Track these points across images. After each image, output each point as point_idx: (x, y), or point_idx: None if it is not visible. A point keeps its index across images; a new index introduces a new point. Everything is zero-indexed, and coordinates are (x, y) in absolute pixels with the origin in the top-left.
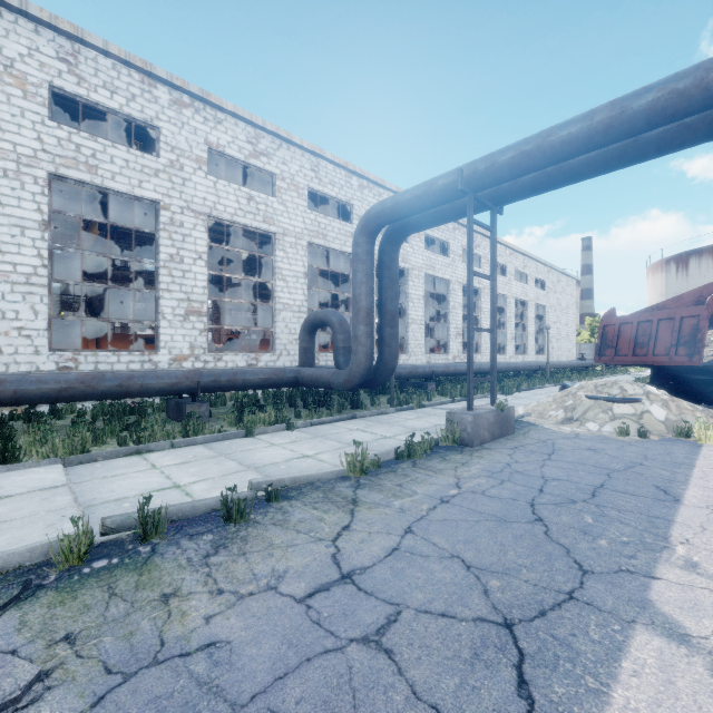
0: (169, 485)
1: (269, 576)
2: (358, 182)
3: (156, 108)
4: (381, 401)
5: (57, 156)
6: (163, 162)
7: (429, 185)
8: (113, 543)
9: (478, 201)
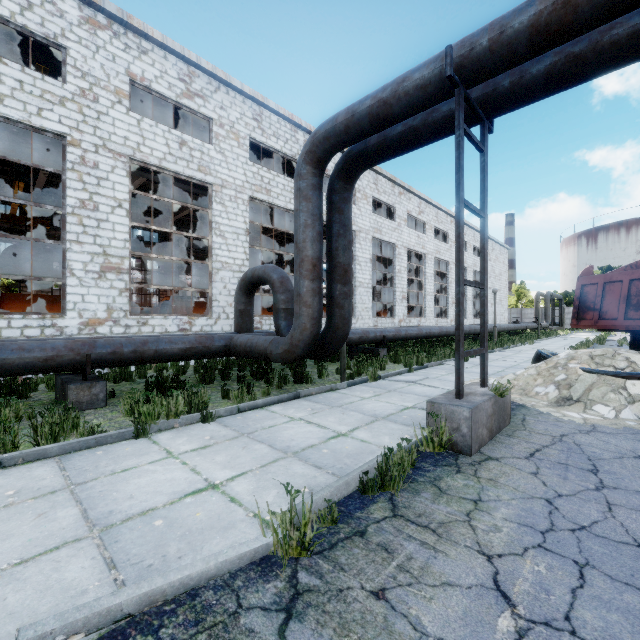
0: None
1: None
2: (304, 137)
3: (61, 24)
4: (329, 370)
5: None
6: (71, 89)
7: (399, 81)
8: None
9: (468, 103)
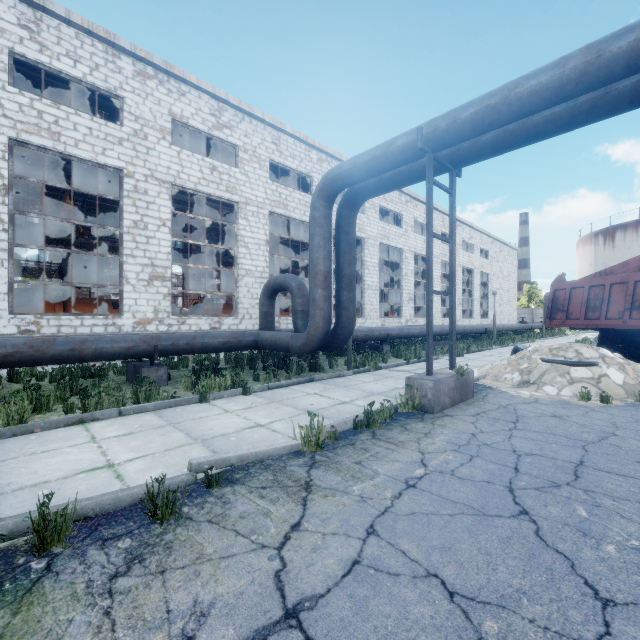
0: (102, 463)
1: (187, 614)
2: (317, 155)
3: (120, 78)
4: (339, 363)
5: (18, 122)
6: (127, 131)
7: (387, 145)
8: (1, 554)
9: (437, 161)
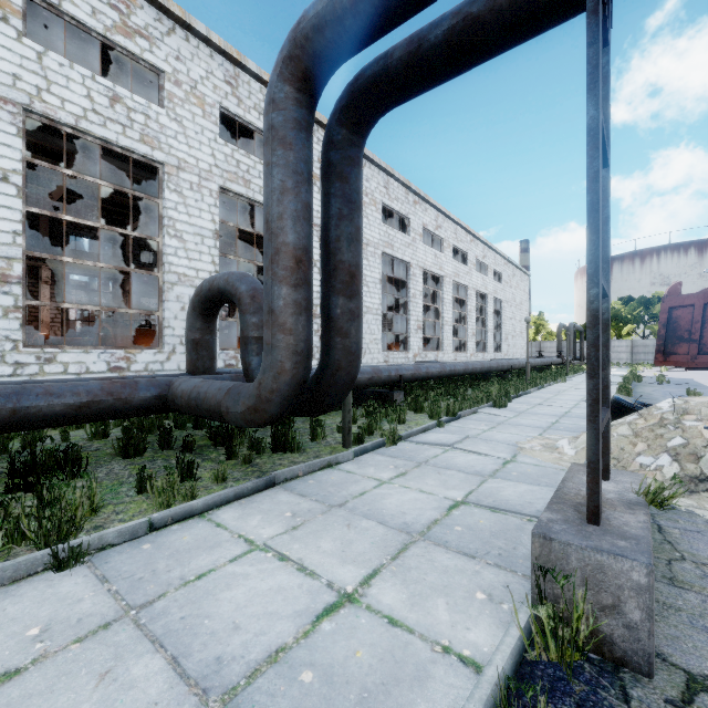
0: None
1: None
2: None
3: None
4: (328, 426)
5: None
6: None
7: None
8: None
9: None
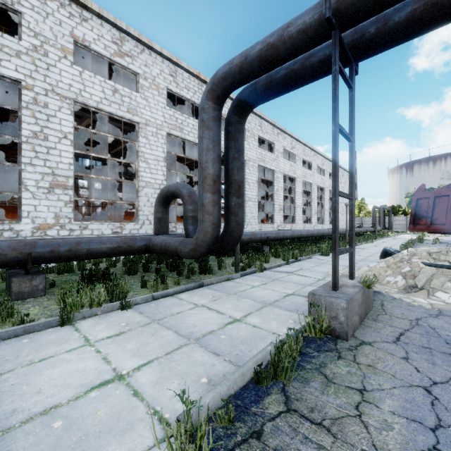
0: None
1: None
2: None
3: None
4: (227, 263)
5: None
6: (25, 45)
7: (284, 27)
8: None
9: (341, 46)
